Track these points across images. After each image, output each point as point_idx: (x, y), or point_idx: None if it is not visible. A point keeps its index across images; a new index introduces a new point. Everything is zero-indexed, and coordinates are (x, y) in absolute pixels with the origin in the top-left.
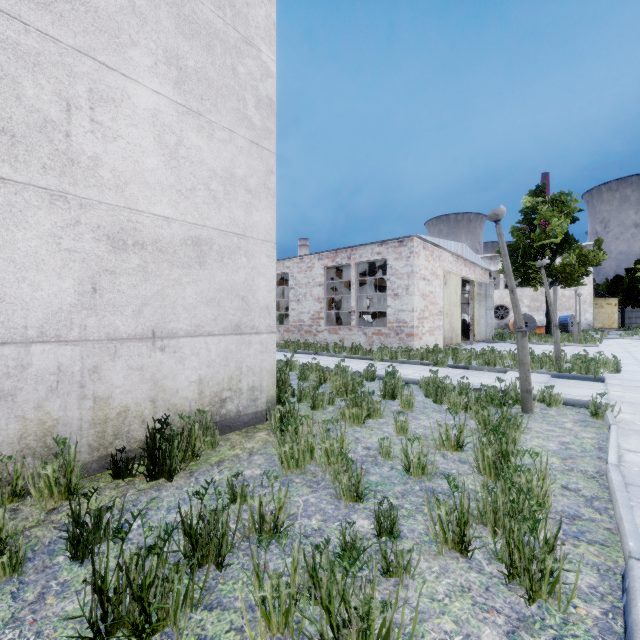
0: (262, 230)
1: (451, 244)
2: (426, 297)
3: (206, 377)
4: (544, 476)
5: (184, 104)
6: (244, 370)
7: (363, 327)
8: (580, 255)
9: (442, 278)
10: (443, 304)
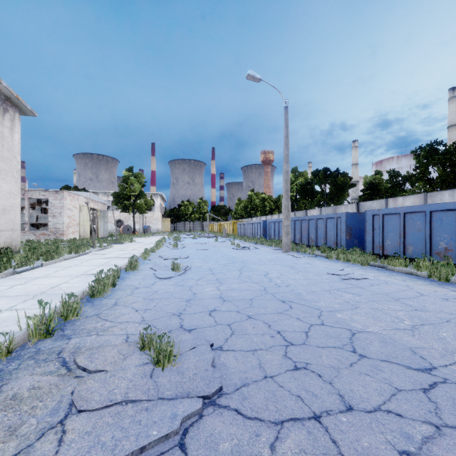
0: (18, 204)
1: (84, 193)
2: (70, 217)
3: (6, 241)
4: (85, 248)
5: (2, 177)
6: (14, 240)
7: (33, 231)
8: (145, 201)
9: (79, 208)
10: (80, 220)
